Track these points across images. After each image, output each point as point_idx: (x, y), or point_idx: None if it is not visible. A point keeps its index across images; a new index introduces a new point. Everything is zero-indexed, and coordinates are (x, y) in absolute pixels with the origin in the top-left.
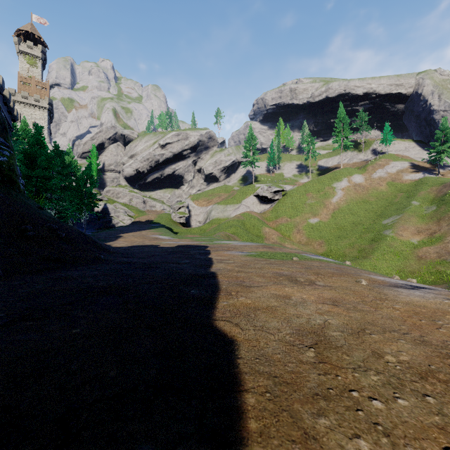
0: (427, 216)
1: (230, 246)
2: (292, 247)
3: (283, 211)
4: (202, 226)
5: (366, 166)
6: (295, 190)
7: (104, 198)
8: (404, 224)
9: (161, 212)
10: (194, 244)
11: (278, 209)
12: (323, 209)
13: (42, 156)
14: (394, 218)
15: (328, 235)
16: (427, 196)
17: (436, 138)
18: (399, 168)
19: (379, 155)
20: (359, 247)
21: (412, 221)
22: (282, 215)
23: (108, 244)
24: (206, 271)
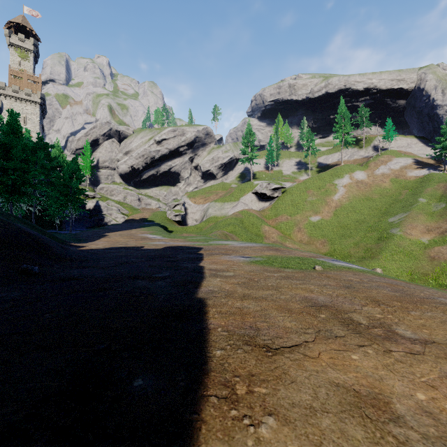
0: (436, 214)
1: (229, 248)
2: (294, 247)
3: (283, 209)
4: (199, 224)
5: (368, 162)
6: (295, 187)
7: (97, 195)
8: (412, 222)
9: (156, 210)
10: (185, 245)
11: (278, 207)
12: (325, 207)
13: (19, 146)
14: (400, 216)
15: (331, 234)
16: (435, 193)
17: (442, 132)
18: (403, 164)
19: (381, 151)
20: (365, 246)
21: (420, 219)
22: (282, 213)
23: (82, 245)
24: (189, 298)
